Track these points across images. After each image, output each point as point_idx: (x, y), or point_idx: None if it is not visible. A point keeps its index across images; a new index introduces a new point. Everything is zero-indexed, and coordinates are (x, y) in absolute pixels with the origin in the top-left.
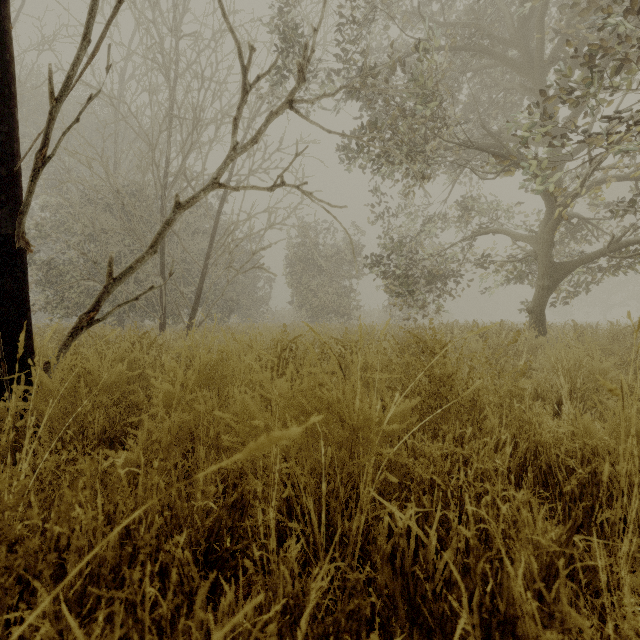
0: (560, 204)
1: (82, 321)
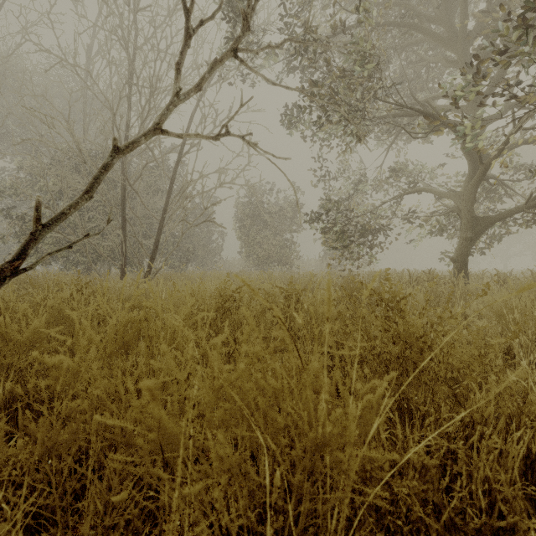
0: (483, 163)
1: (4, 271)
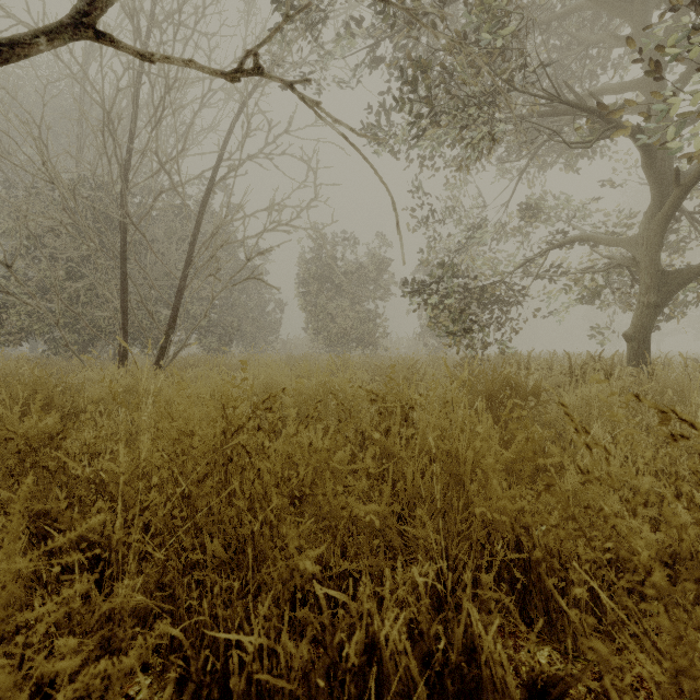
0: (684, 184)
1: None
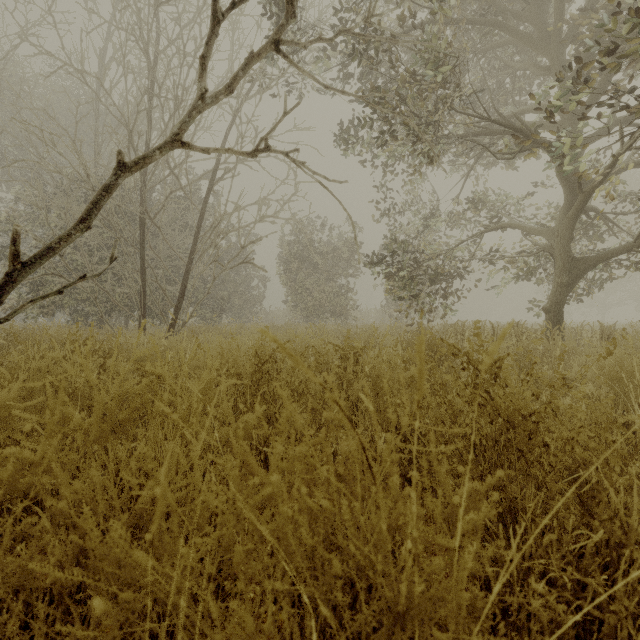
0: (584, 191)
1: None
